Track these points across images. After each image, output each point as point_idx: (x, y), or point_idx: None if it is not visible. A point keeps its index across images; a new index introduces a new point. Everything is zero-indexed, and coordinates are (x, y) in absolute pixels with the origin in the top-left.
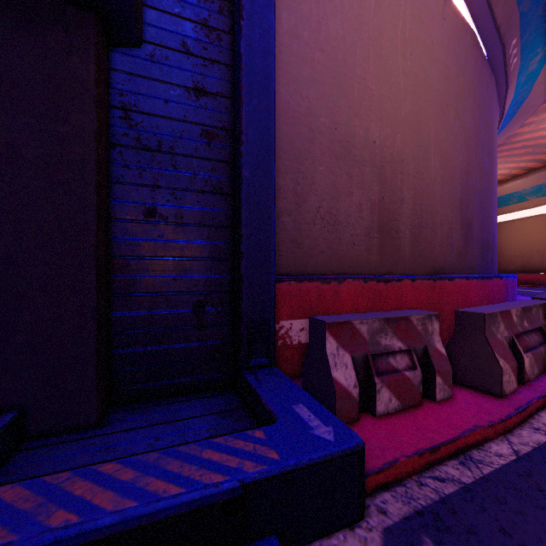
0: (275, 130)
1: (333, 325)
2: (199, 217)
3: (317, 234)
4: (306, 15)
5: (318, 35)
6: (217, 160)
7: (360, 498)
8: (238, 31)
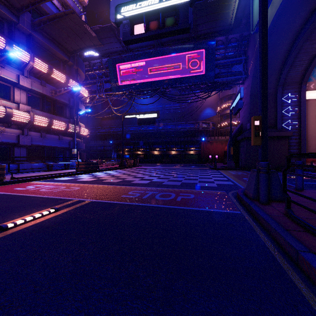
0: (305, 142)
1: (313, 162)
2: (295, 152)
3: (312, 151)
4: (310, 120)
5: (312, 122)
6: (297, 146)
7: (315, 171)
8: (301, 133)
